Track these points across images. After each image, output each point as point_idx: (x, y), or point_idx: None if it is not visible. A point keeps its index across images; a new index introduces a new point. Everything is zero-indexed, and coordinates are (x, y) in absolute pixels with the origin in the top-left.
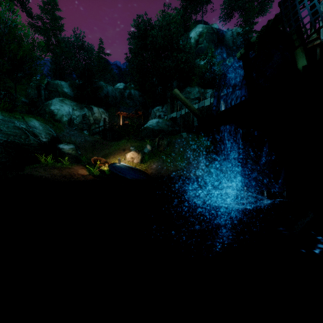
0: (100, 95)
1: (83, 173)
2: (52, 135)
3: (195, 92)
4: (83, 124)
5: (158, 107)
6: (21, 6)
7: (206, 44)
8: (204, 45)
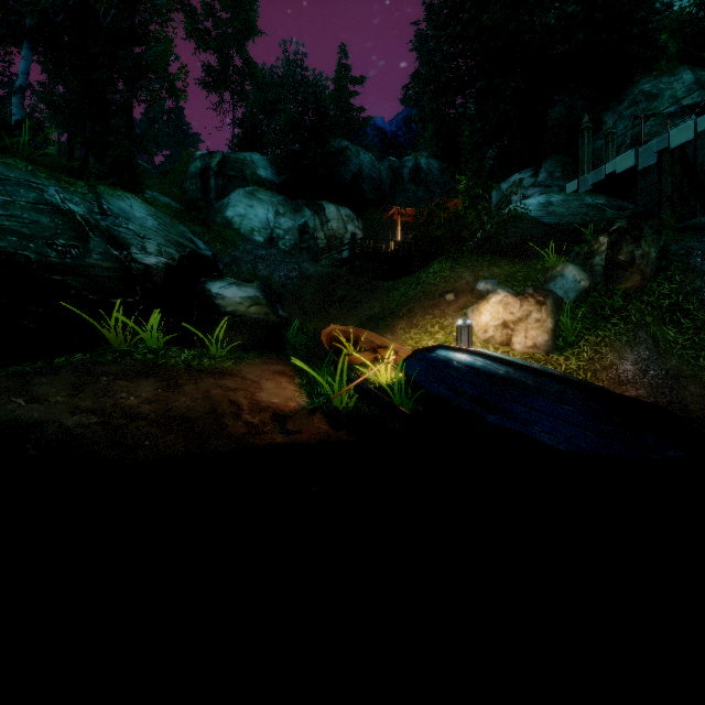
0: (342, 176)
1: (281, 403)
2: (193, 252)
3: (680, 89)
4: (299, 253)
5: (517, 174)
6: None
7: None
8: None
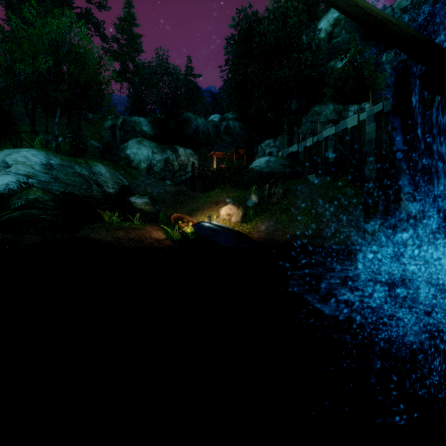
0: (188, 131)
1: (158, 237)
2: (122, 185)
3: (328, 112)
4: (165, 172)
5: (268, 140)
6: (95, 29)
7: (346, 36)
8: (342, 38)
